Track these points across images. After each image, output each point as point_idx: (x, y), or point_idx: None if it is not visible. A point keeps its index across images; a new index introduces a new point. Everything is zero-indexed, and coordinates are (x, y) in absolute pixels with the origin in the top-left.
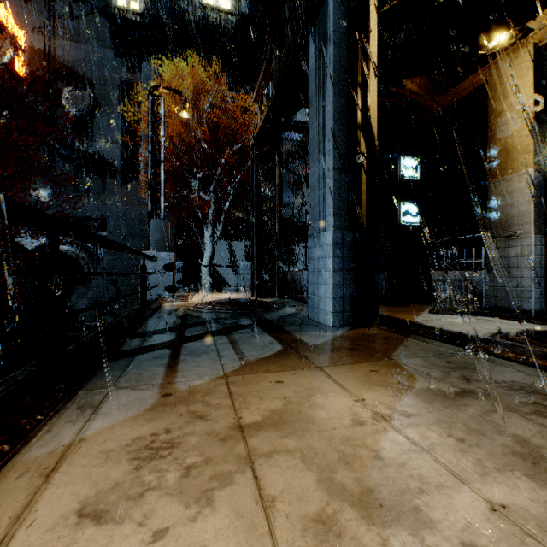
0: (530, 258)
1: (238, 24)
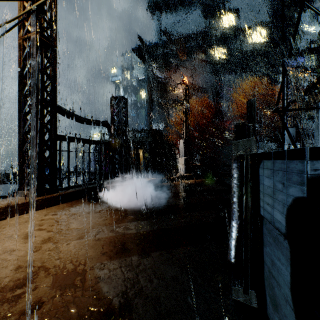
0: None
1: (269, 45)
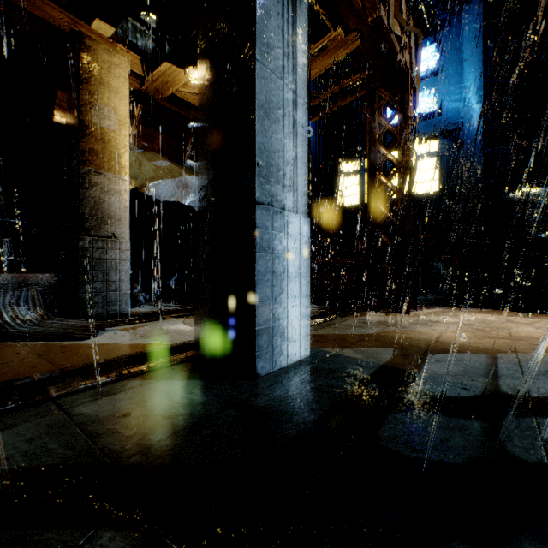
0: (128, 262)
1: None
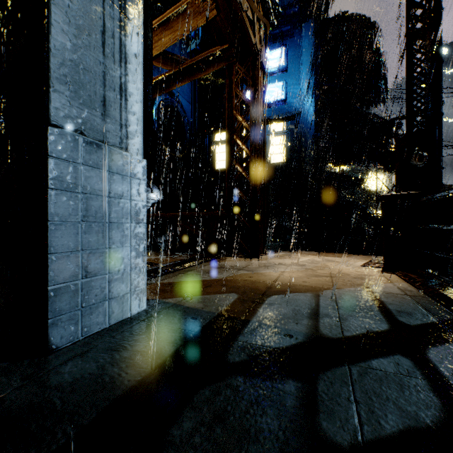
0: None
1: None
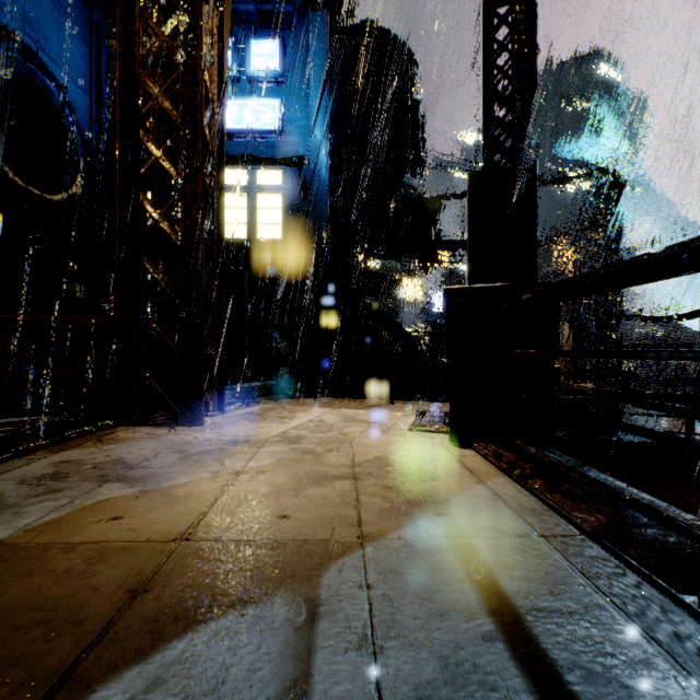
0: None
1: None
